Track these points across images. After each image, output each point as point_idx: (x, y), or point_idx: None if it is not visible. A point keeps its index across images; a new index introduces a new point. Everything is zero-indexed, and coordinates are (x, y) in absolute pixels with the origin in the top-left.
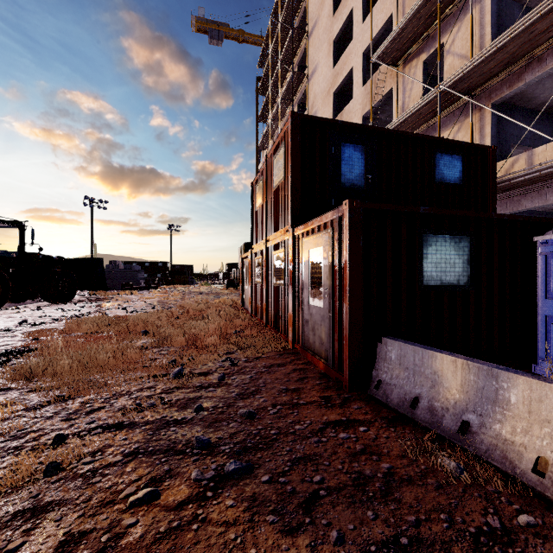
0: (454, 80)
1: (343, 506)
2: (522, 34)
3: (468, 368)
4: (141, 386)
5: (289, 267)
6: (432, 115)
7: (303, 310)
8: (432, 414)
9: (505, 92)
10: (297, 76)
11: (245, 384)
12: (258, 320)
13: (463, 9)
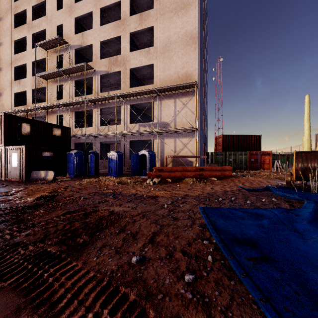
0: (62, 103)
1: (24, 185)
2: (77, 101)
3: (45, 172)
4: None
5: (3, 157)
6: (59, 107)
7: (10, 168)
8: (40, 179)
9: (77, 110)
10: None
11: None
12: None
13: (68, 79)
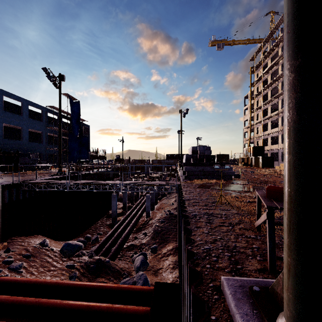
0: None
1: None
2: None
3: None
4: None
5: None
6: None
7: None
8: None
9: None
10: None
11: None
12: None
13: None
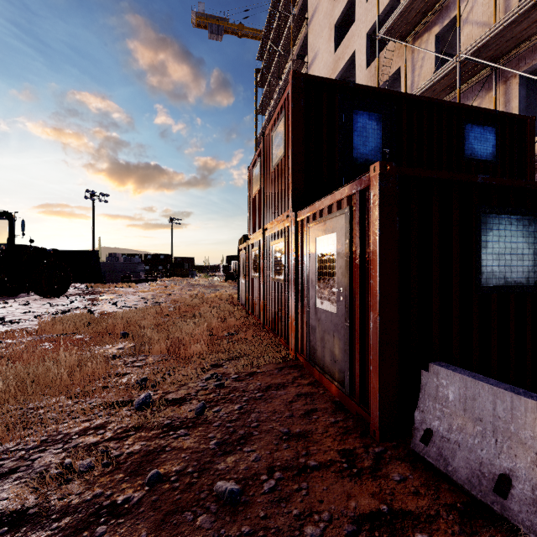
0: (477, 46)
1: None
2: None
3: None
4: (88, 424)
5: (290, 260)
6: (447, 91)
7: (308, 314)
8: None
9: (536, 59)
10: (297, 64)
11: (231, 423)
12: (255, 318)
13: None
